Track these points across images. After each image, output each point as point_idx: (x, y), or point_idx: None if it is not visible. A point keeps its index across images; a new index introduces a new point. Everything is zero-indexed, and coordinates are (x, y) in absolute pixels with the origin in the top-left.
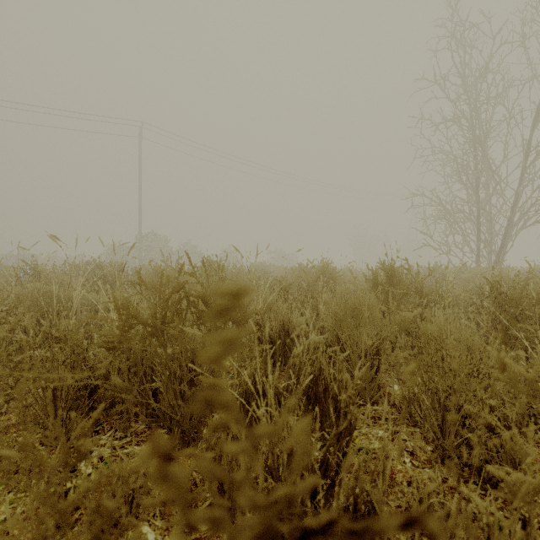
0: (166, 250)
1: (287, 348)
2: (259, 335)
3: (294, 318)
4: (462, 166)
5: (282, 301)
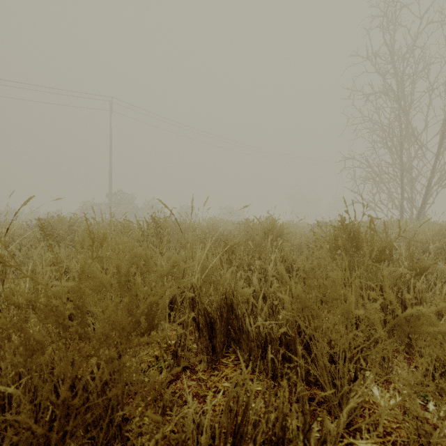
0: (133, 206)
1: (230, 327)
2: (194, 315)
3: (240, 289)
4: (388, 133)
5: (226, 262)
